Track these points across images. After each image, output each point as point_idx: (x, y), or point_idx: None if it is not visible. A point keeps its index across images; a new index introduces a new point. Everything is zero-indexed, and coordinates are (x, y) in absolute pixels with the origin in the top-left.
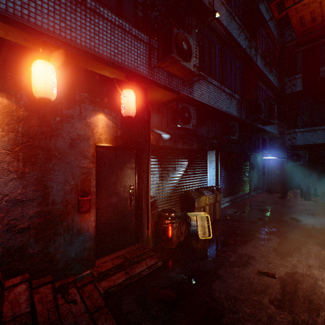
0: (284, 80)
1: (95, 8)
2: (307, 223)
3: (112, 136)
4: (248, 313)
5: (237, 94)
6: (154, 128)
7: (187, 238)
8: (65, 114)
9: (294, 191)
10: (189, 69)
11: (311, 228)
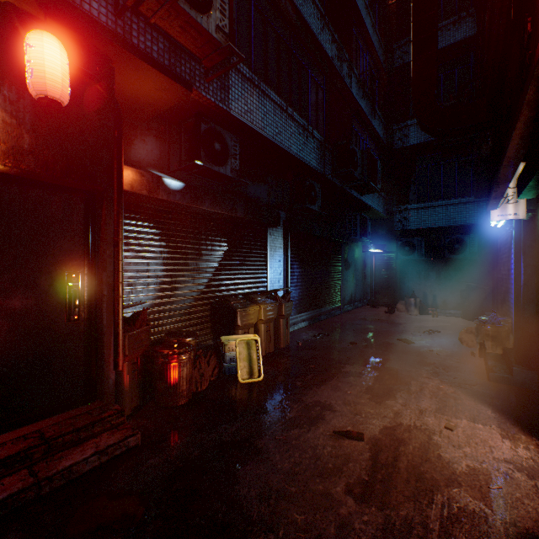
0: (393, 127)
1: None
2: (422, 345)
3: (5, 144)
4: (299, 524)
5: (319, 132)
6: (151, 168)
7: (215, 385)
8: None
9: (406, 300)
10: (206, 32)
11: (426, 352)
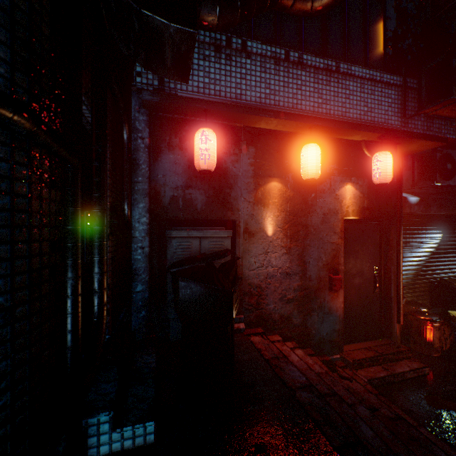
0: None
1: (346, 70)
2: None
3: (359, 207)
4: None
5: None
6: None
7: (454, 348)
8: (318, 189)
9: None
10: None
11: None
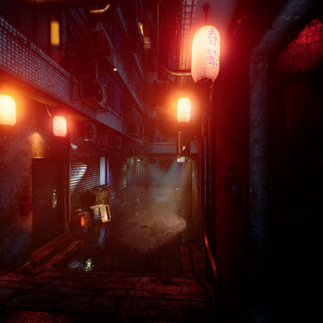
0: (147, 108)
1: (36, 50)
2: (159, 200)
3: (44, 150)
4: (140, 242)
5: (121, 116)
6: None
7: (93, 225)
8: (11, 134)
9: (153, 183)
10: (101, 106)
11: (161, 202)
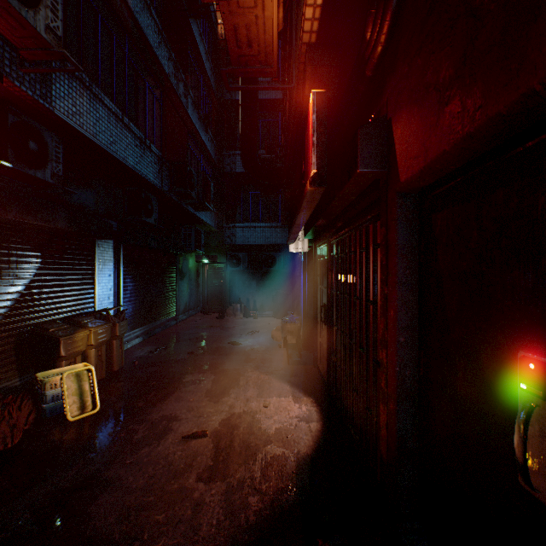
0: (223, 152)
1: None
2: (247, 345)
3: None
4: (162, 522)
5: (156, 146)
6: None
7: (33, 434)
8: None
9: (234, 306)
10: (32, 28)
11: (250, 351)
